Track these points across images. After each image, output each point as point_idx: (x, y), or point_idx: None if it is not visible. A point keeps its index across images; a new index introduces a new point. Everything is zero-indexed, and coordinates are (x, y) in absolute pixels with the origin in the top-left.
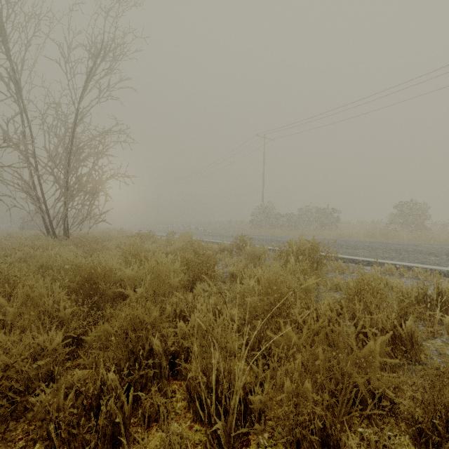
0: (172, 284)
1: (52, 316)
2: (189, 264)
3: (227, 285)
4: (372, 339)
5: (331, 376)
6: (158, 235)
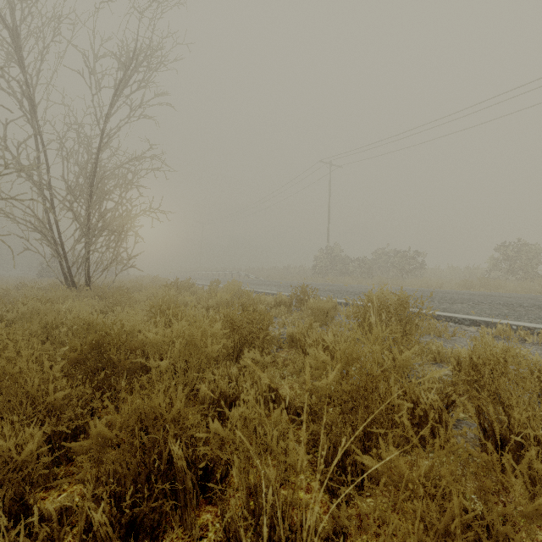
0: (209, 354)
1: (37, 402)
2: (234, 325)
3: (285, 352)
4: (541, 472)
5: (469, 537)
6: (201, 284)
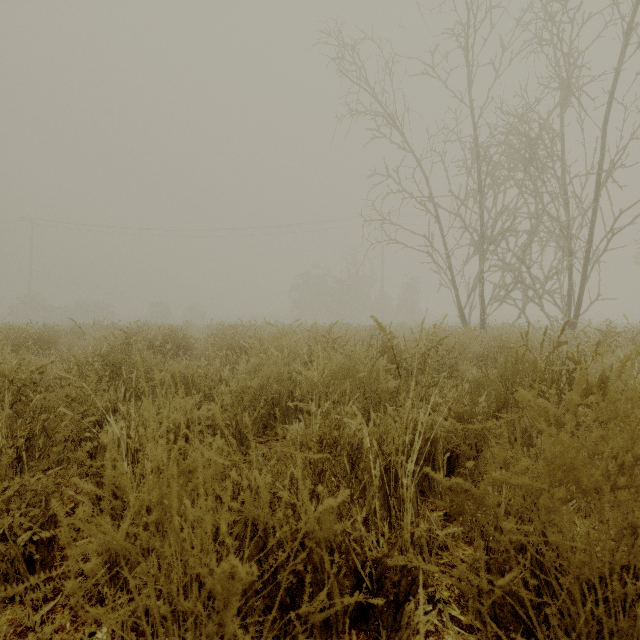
0: None
1: None
2: None
3: None
4: None
5: None
6: None
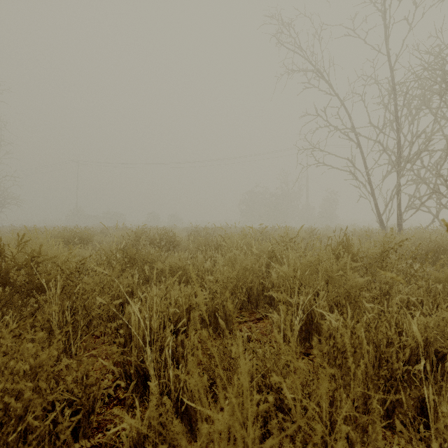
0: None
1: None
2: None
3: None
4: None
5: None
6: None
